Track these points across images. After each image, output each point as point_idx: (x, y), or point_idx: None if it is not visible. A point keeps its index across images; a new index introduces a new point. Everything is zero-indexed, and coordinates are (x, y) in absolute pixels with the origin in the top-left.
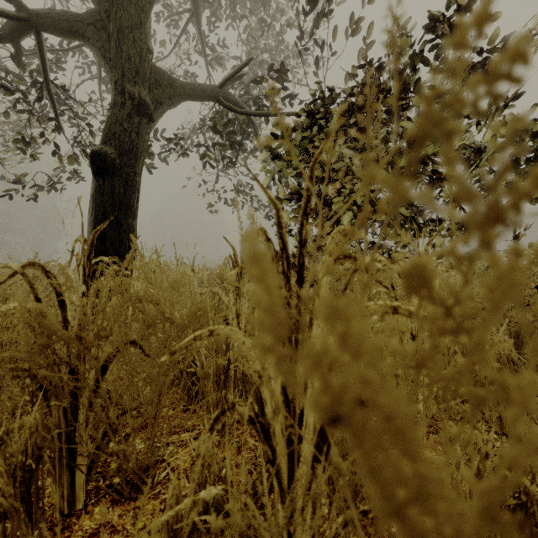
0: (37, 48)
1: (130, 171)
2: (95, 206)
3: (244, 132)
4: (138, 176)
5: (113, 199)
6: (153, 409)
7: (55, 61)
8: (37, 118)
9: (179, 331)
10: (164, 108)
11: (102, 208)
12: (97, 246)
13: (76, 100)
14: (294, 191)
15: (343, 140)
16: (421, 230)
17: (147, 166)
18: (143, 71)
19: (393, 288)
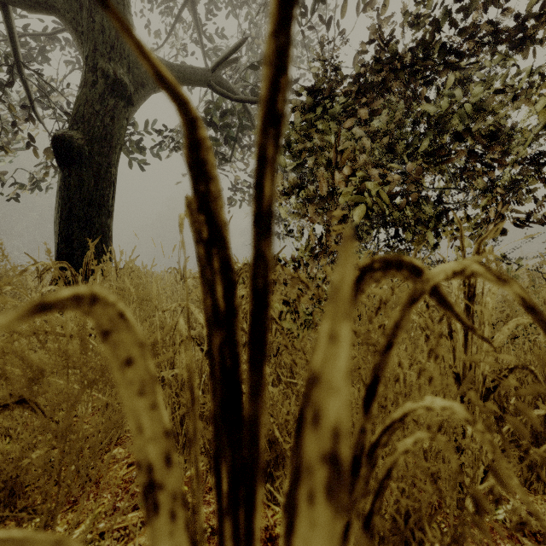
0: (5, 25)
1: (103, 160)
2: (60, 201)
3: (242, 125)
4: (113, 167)
5: (81, 193)
6: (43, 519)
7: (39, 49)
8: (9, 106)
9: (87, 388)
10: (147, 91)
11: (67, 204)
12: (62, 249)
13: (51, 86)
14: (294, 182)
15: (352, 123)
16: (443, 230)
17: (139, 163)
18: (120, 46)
19: (427, 306)
